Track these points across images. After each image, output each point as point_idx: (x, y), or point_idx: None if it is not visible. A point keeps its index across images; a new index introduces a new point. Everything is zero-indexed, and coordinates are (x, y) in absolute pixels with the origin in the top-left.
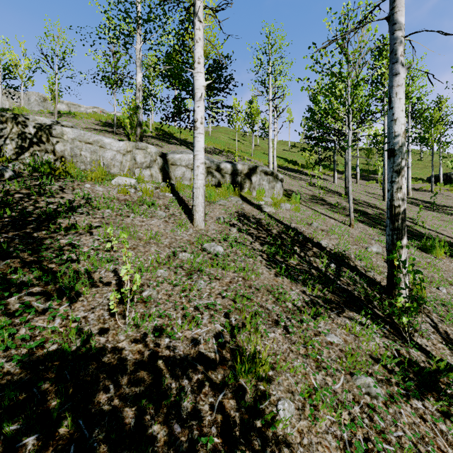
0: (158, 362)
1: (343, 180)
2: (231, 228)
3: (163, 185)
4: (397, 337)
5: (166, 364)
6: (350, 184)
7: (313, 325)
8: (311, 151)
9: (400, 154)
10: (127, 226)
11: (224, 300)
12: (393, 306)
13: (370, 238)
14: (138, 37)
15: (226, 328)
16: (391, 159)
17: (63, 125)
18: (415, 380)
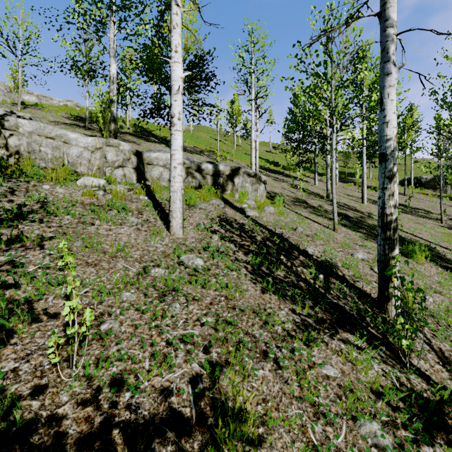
0: (112, 432)
1: (323, 182)
2: (213, 236)
3: (137, 187)
4: (395, 361)
5: (124, 435)
6: (333, 187)
7: (306, 354)
8: (294, 153)
9: (392, 159)
10: (89, 236)
11: (203, 328)
12: (387, 323)
13: (354, 243)
14: (112, 25)
15: (205, 368)
16: (382, 164)
17: (19, 116)
18: (421, 417)
